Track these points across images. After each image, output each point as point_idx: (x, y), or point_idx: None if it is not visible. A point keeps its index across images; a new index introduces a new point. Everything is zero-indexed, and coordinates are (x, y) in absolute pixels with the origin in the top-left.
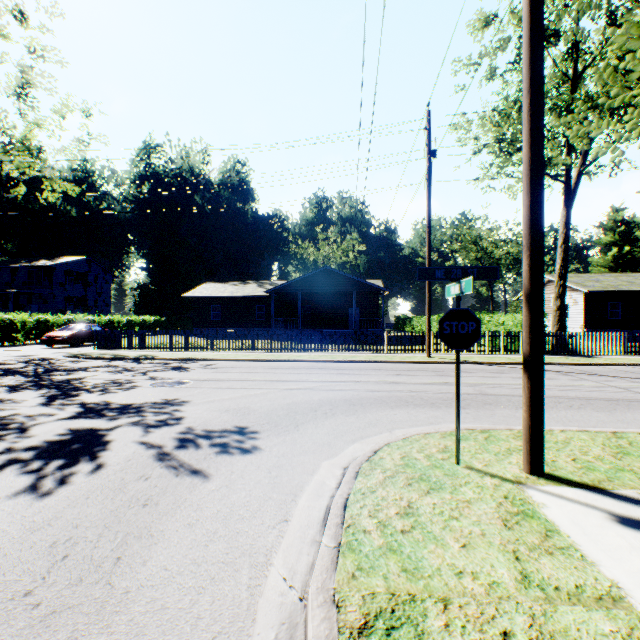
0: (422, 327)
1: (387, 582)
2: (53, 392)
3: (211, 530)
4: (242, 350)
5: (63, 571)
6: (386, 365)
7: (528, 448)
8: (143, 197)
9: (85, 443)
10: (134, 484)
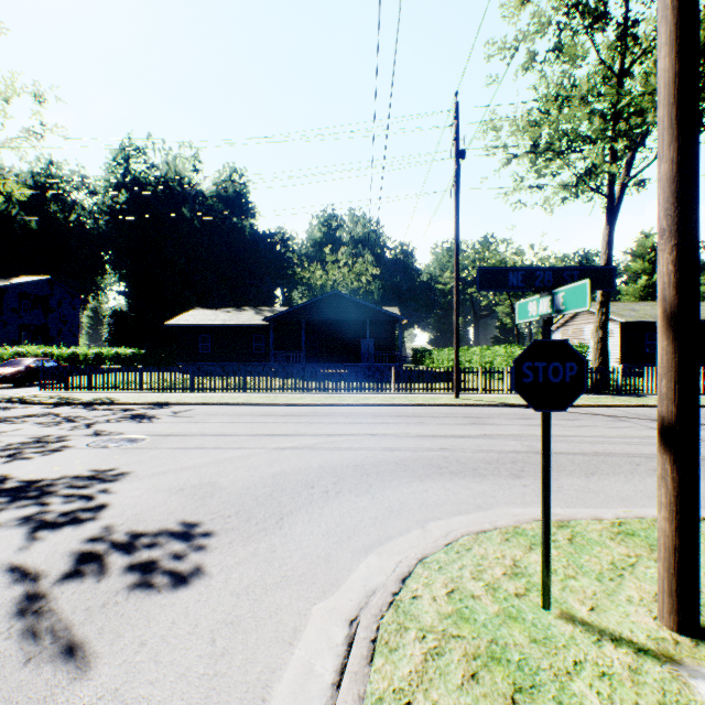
0: (443, 361)
1: None
2: None
3: None
4: (231, 390)
5: None
6: (407, 409)
7: (674, 586)
8: (120, 208)
9: None
10: None
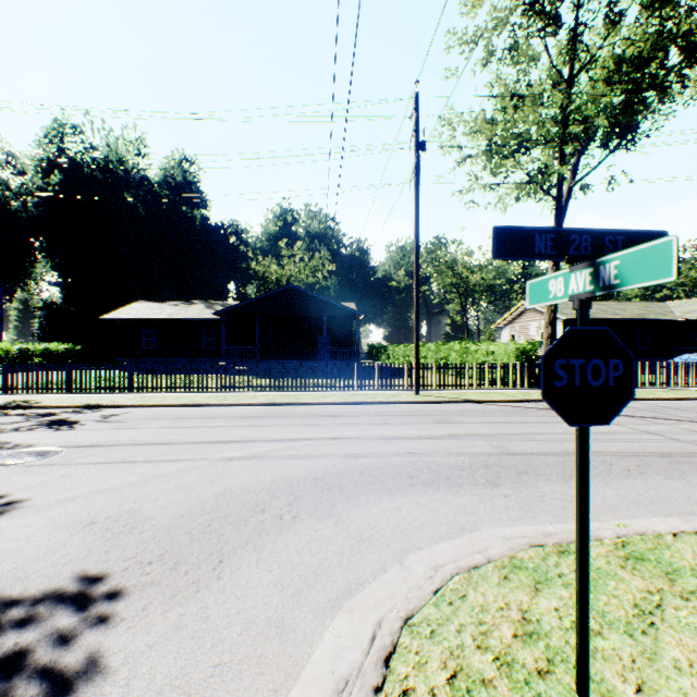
0: (399, 357)
1: None
2: None
3: None
4: (175, 390)
5: None
6: (367, 408)
7: None
8: (52, 190)
9: None
10: None
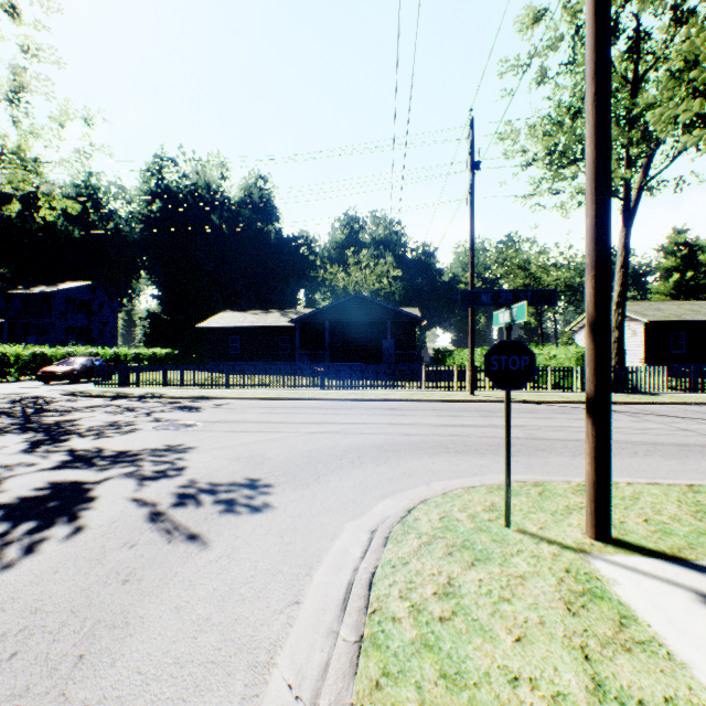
0: (464, 361)
1: (421, 694)
2: (39, 436)
3: (203, 616)
4: (262, 387)
5: (6, 676)
6: (424, 404)
7: (593, 508)
8: (154, 216)
9: (65, 500)
10: (116, 553)
